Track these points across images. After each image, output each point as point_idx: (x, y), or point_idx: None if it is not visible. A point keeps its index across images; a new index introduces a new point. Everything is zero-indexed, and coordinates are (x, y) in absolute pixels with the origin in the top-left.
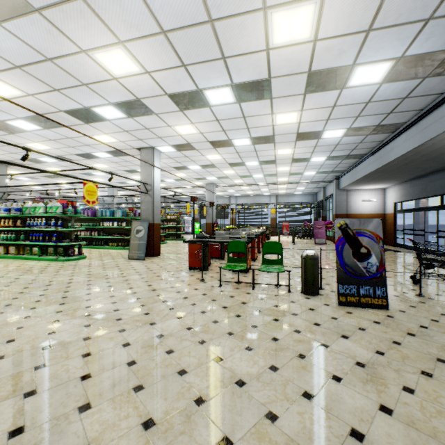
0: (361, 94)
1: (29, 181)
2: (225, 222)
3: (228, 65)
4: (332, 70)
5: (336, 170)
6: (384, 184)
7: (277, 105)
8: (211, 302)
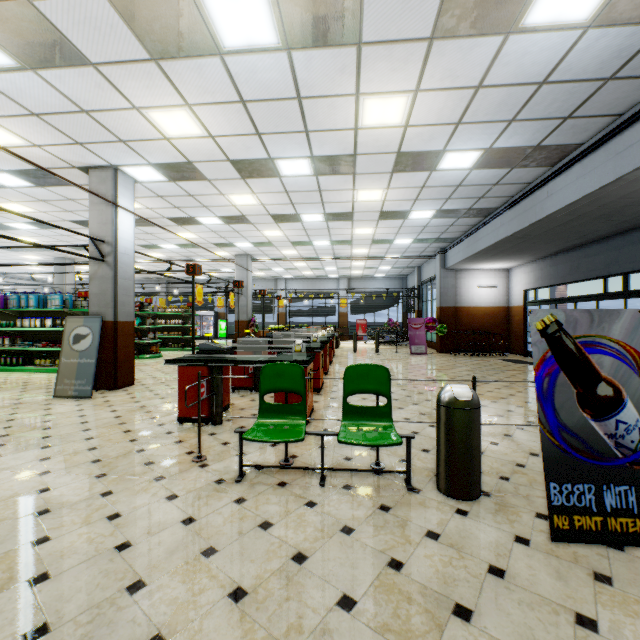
0: (538, 55)
1: None
2: (270, 320)
3: None
4: None
5: (443, 238)
6: (511, 261)
7: (370, 68)
8: (199, 567)
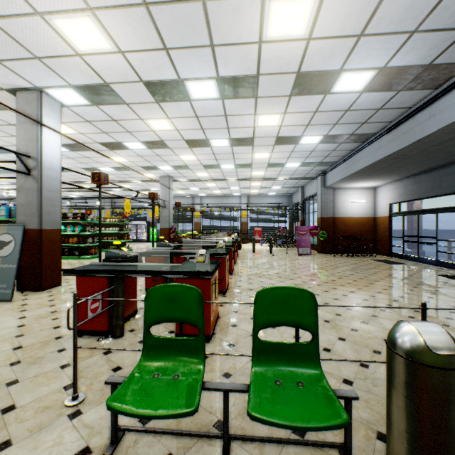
0: None
1: None
2: (190, 227)
3: None
4: None
5: (325, 162)
6: (380, 181)
7: None
8: None
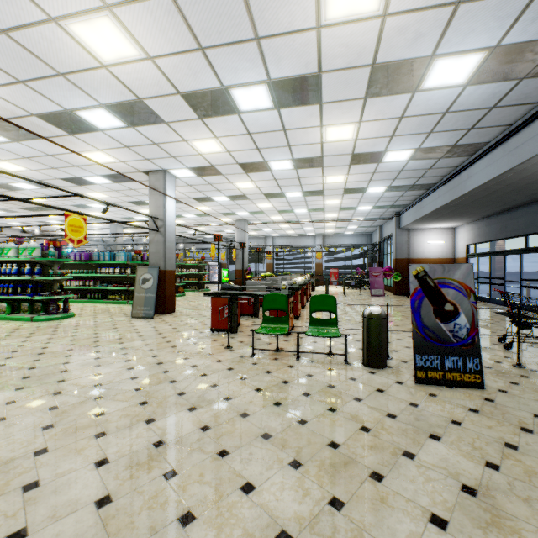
0: (438, 100)
1: (4, 214)
2: (260, 269)
3: (263, 51)
4: (403, 63)
5: (396, 205)
6: (454, 222)
7: (329, 113)
8: (240, 382)
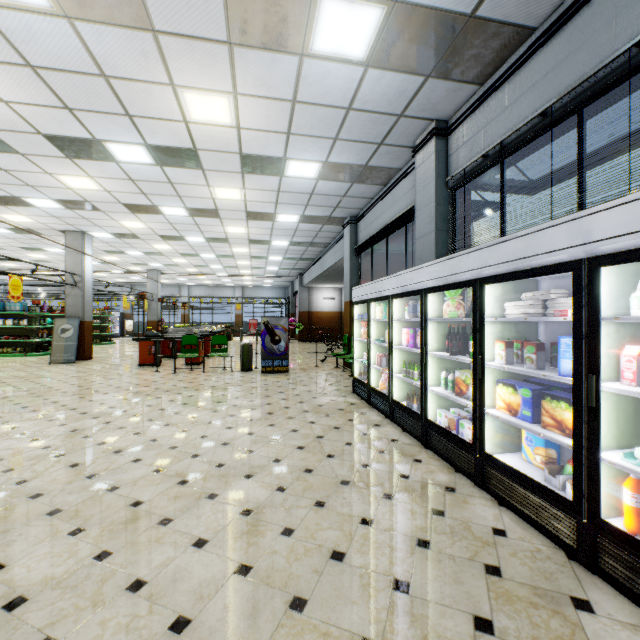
0: (288, 225)
1: None
2: (172, 320)
3: (183, 199)
4: (262, 213)
5: (297, 268)
6: (338, 284)
7: (227, 222)
8: (170, 380)
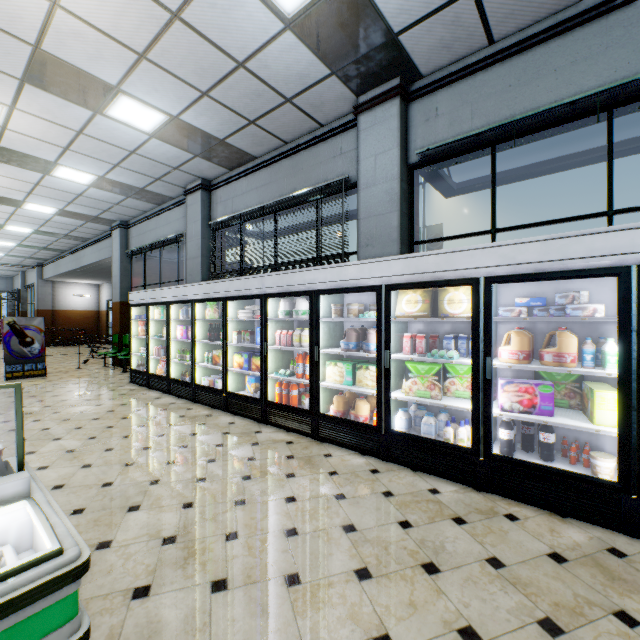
0: (39, 215)
1: None
2: None
3: None
4: (4, 197)
5: (36, 257)
6: (96, 281)
7: None
8: None
